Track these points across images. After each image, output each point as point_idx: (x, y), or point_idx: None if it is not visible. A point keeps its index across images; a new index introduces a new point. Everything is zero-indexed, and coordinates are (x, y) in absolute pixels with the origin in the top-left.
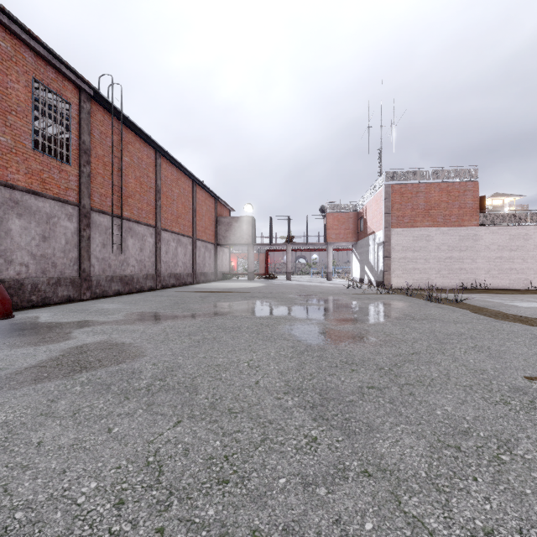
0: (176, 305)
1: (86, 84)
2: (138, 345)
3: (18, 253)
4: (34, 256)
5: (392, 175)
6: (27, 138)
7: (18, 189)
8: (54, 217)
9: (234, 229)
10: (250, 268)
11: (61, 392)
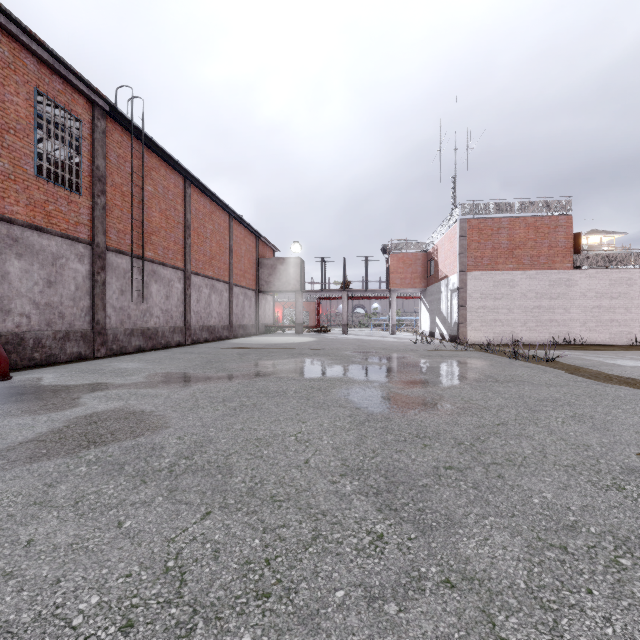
0: (209, 364)
1: (101, 97)
2: (161, 413)
3: (18, 302)
4: (37, 305)
5: (468, 208)
6: (28, 161)
7: (17, 223)
8: (61, 258)
9: (279, 273)
10: (298, 319)
11: (62, 473)
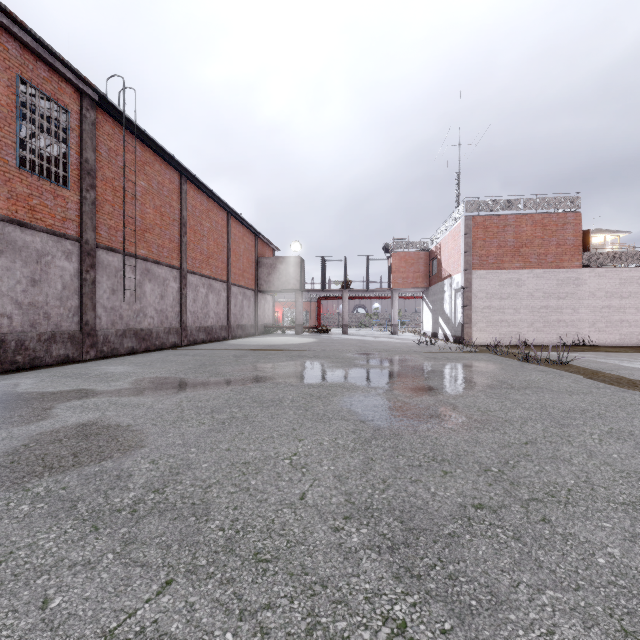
0: (202, 368)
1: (89, 86)
2: (139, 428)
3: None
4: (20, 304)
5: (473, 205)
6: (10, 152)
7: None
8: (46, 255)
9: (279, 272)
10: (298, 319)
11: None
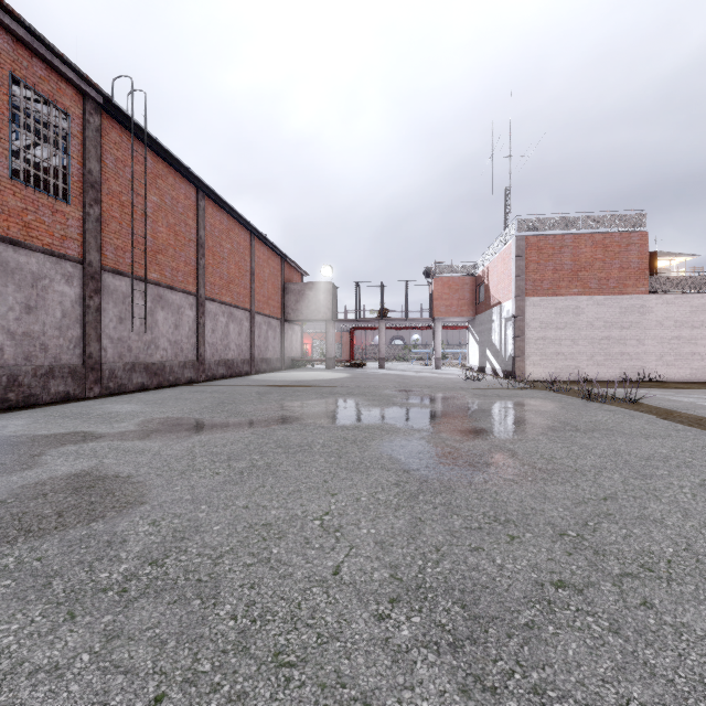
0: (220, 407)
1: (93, 87)
2: (140, 479)
3: None
4: (13, 334)
5: (526, 224)
6: (1, 161)
7: None
8: (43, 279)
9: (308, 299)
10: (329, 352)
11: None
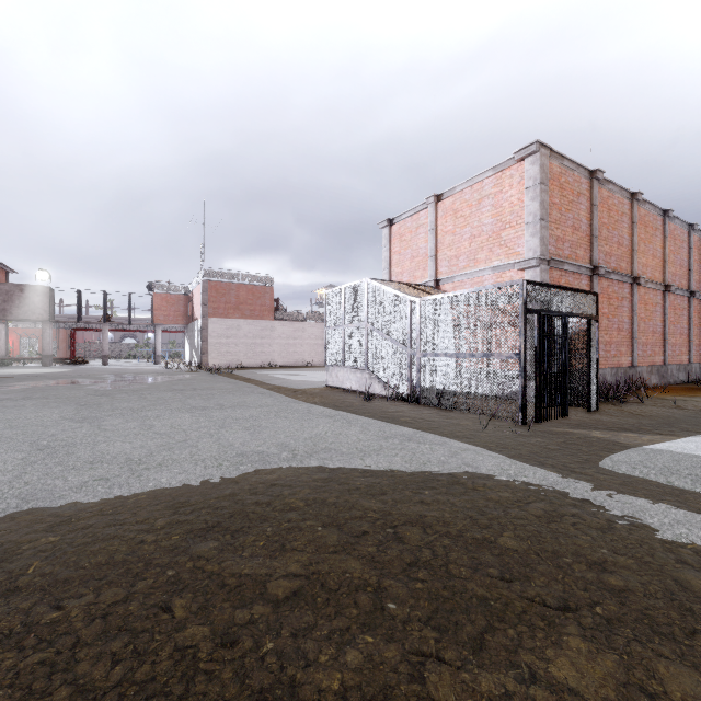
0: None
1: None
2: None
3: None
4: None
5: (209, 273)
6: None
7: None
8: None
9: (19, 300)
10: (46, 351)
11: None
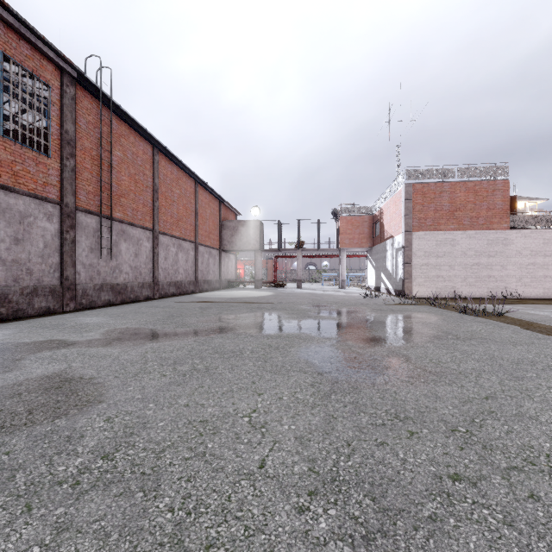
0: (170, 319)
1: (69, 64)
2: (100, 381)
3: None
4: (4, 261)
5: (413, 174)
6: None
7: None
8: (29, 217)
9: (240, 234)
10: (257, 275)
11: None
